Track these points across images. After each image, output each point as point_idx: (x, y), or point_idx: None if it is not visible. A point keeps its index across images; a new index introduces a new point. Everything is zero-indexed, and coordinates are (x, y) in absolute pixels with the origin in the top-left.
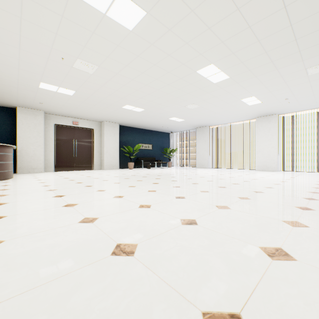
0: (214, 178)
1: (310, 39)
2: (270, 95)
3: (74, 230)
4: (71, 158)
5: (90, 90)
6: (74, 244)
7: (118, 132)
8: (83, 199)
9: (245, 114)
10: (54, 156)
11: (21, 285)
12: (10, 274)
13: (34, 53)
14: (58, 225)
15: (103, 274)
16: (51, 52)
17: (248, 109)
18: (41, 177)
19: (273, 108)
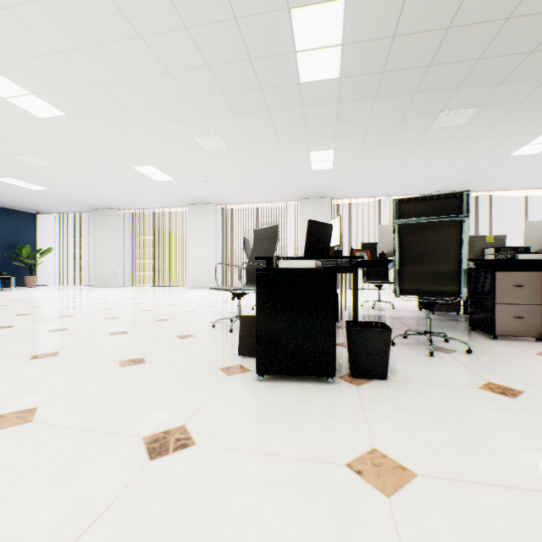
0: (54, 308)
1: (156, 87)
2: (179, 171)
3: None
4: None
5: None
6: None
7: None
8: None
9: (167, 197)
10: None
11: None
12: None
13: None
14: None
15: None
16: None
17: (165, 189)
18: None
19: (201, 194)
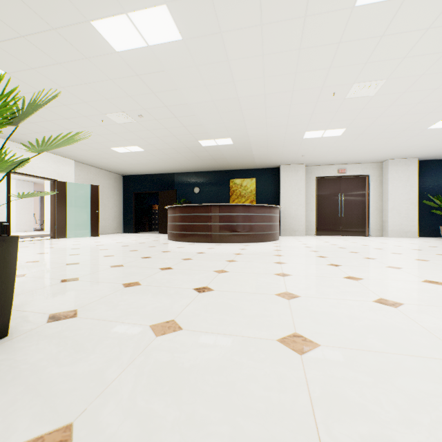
0: None
1: None
2: None
3: (369, 308)
4: (335, 219)
5: (368, 119)
6: (376, 324)
7: (416, 173)
8: (368, 274)
9: None
10: (315, 217)
11: (333, 340)
12: (319, 326)
13: (302, 103)
14: (346, 296)
15: (439, 376)
16: (320, 93)
17: None
18: (303, 241)
19: None
